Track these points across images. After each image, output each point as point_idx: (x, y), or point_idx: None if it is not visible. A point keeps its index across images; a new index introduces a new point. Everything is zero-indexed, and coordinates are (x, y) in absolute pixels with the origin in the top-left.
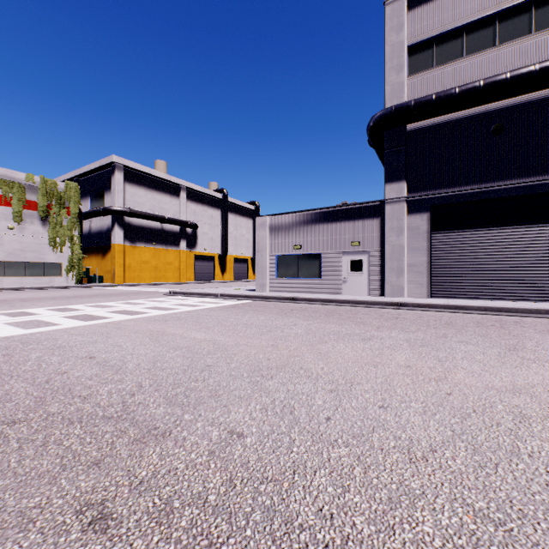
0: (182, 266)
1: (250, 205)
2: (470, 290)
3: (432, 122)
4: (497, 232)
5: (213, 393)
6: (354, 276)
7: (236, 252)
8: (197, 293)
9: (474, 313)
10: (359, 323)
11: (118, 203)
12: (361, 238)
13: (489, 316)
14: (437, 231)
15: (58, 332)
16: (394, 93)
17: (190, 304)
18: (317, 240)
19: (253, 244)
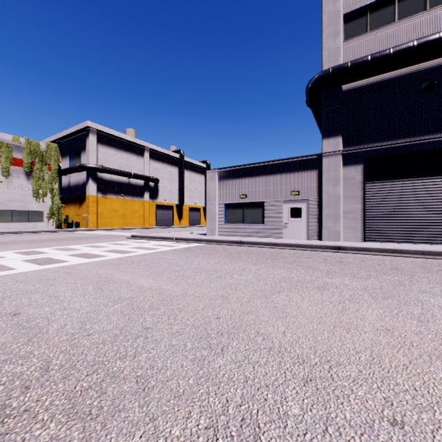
0: (146, 214)
1: (203, 163)
2: (402, 234)
3: (366, 82)
4: (427, 181)
5: (140, 384)
6: (294, 222)
7: (191, 202)
8: (155, 237)
9: (412, 257)
10: (307, 268)
11: (92, 161)
12: (300, 188)
13: (428, 259)
14: (370, 181)
15: (5, 278)
16: (330, 57)
17: (147, 247)
18: (261, 190)
19: (205, 196)
